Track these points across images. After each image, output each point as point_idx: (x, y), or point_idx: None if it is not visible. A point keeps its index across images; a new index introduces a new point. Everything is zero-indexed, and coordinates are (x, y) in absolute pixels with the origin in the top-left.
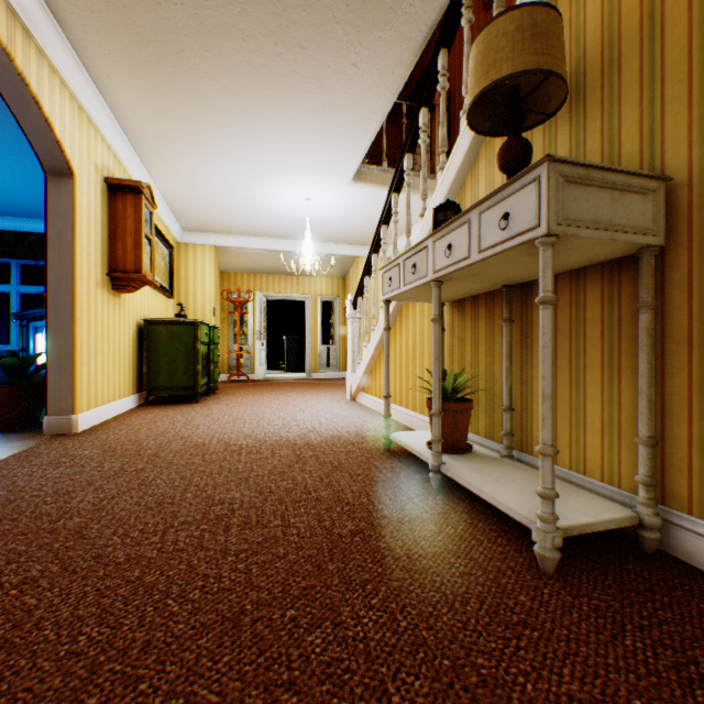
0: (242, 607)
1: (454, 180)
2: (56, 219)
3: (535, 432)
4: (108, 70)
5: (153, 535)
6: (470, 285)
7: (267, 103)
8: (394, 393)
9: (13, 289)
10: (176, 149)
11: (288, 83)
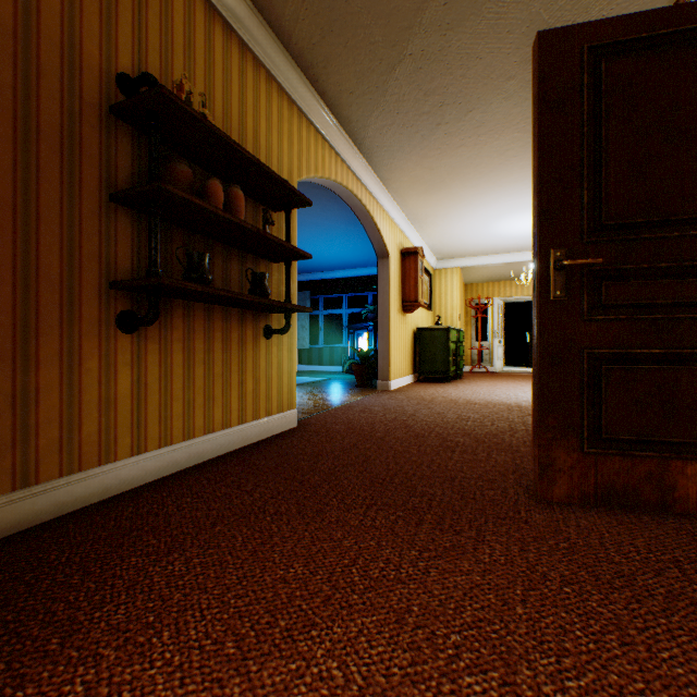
0: (471, 433)
1: None
2: (381, 281)
3: None
4: (405, 199)
5: (438, 418)
6: None
7: (494, 185)
8: None
9: (344, 312)
10: (436, 220)
11: (507, 172)
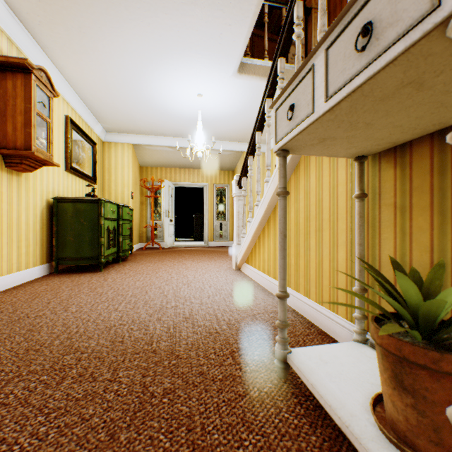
0: None
1: None
2: None
3: None
4: None
5: None
6: None
7: None
8: None
9: None
10: (71, 36)
11: None
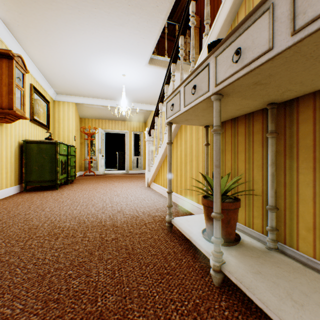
0: None
1: (217, 37)
2: None
3: (302, 231)
4: None
5: None
6: (241, 103)
7: None
8: (172, 184)
9: None
10: (39, 35)
11: None
